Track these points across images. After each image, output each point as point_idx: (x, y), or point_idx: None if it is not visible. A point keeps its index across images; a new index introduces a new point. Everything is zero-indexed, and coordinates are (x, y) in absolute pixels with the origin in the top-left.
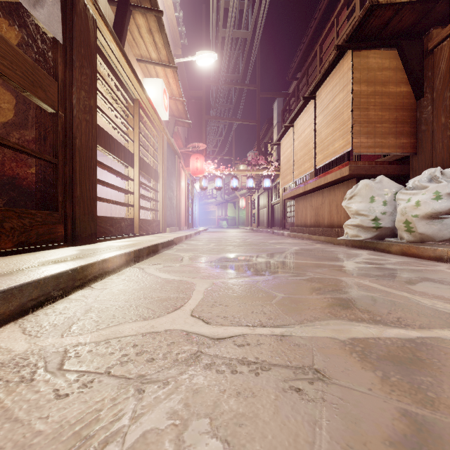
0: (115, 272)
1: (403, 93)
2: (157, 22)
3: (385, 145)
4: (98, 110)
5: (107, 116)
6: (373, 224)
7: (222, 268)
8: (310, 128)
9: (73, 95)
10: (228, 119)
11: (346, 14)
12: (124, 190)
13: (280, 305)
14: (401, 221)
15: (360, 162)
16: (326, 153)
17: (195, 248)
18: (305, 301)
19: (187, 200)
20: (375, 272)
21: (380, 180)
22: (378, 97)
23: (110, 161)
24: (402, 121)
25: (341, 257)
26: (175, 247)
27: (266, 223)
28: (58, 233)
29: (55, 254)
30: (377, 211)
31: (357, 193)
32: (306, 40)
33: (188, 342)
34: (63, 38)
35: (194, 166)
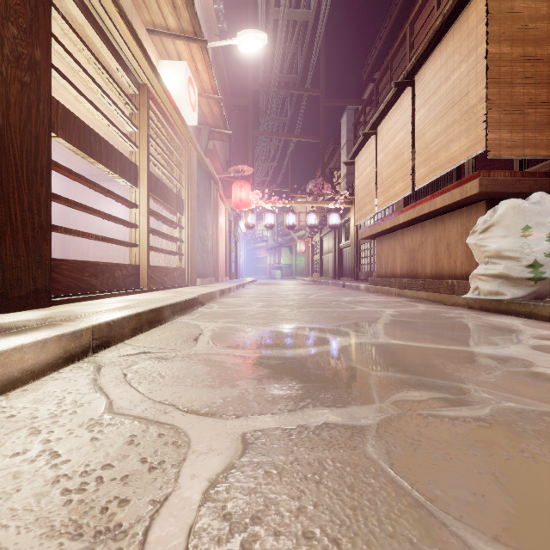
0: (18, 385)
1: None
2: None
3: (541, 143)
4: (65, 81)
5: (84, 96)
6: (529, 273)
7: (270, 369)
8: (404, 131)
9: None
10: (283, 135)
11: None
12: (121, 220)
13: None
14: None
15: (497, 172)
16: (434, 164)
17: (229, 312)
18: None
19: (229, 242)
20: None
21: (538, 199)
22: (530, 64)
23: (123, 188)
24: None
25: (489, 334)
26: (200, 309)
27: (331, 273)
28: None
29: None
30: (538, 252)
31: (497, 221)
32: (388, 23)
33: None
34: None
35: (237, 197)
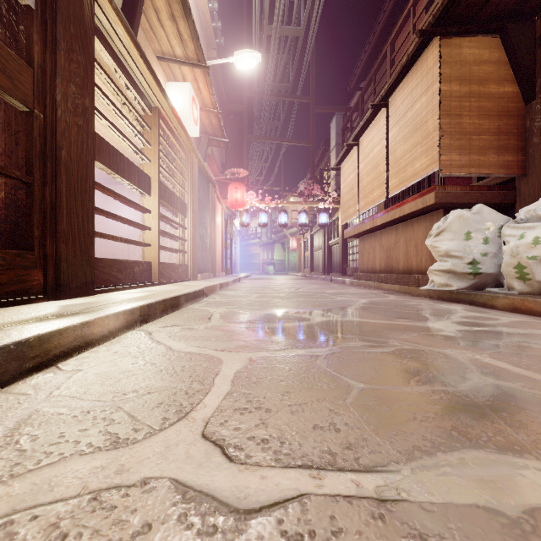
0: (107, 339)
1: (507, 95)
2: (181, 4)
3: (484, 163)
4: (100, 115)
5: (113, 125)
6: (469, 269)
7: (265, 333)
8: (380, 145)
9: (57, 89)
10: (275, 140)
11: (426, 1)
12: (139, 224)
13: (362, 409)
14: (510, 265)
15: (450, 186)
16: (403, 177)
17: (230, 301)
18: (402, 399)
19: (224, 239)
20: (489, 339)
21: (478, 210)
22: (475, 100)
23: (128, 190)
24: (506, 132)
25: (429, 315)
26: (205, 299)
27: (321, 269)
28: (33, 281)
29: (16, 313)
30: (476, 252)
31: (447, 227)
32: (372, 39)
33: (179, 525)
34: (42, 7)
35: (233, 198)
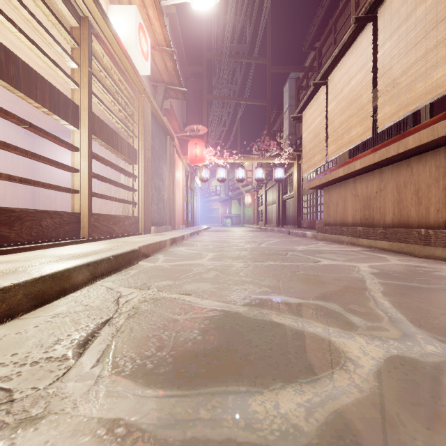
0: None
1: None
2: None
3: None
4: None
5: None
6: None
7: None
8: (363, 72)
9: None
10: (233, 99)
11: None
12: (53, 161)
13: None
14: None
15: None
16: (406, 99)
17: (173, 267)
18: None
19: (186, 194)
20: None
21: None
22: None
23: None
24: None
25: None
26: (141, 262)
27: (275, 221)
28: None
29: None
30: None
31: None
32: None
33: None
34: None
35: (192, 153)
